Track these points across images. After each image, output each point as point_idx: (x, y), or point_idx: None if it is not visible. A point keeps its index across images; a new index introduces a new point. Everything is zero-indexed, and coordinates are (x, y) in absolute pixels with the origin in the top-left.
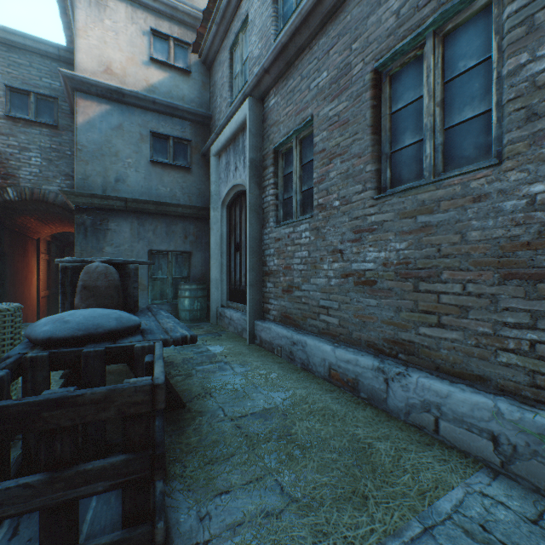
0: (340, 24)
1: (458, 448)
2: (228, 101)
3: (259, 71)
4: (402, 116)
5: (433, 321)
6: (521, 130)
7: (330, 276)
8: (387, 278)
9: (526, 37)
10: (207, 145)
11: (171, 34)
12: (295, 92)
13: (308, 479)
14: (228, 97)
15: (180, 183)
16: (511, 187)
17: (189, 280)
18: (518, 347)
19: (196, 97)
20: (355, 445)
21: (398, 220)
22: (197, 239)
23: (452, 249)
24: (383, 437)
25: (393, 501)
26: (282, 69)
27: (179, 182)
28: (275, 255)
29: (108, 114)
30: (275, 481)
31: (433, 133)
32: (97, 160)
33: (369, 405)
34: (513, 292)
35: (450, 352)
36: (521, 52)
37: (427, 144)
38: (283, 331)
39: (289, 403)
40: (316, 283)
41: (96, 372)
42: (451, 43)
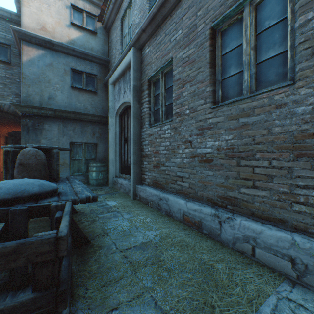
0: (189, 0)
1: (268, 266)
2: (120, 51)
3: (139, 31)
4: (229, 57)
5: (250, 184)
6: (308, 62)
7: (183, 157)
8: (219, 158)
9: (312, 1)
10: (107, 78)
11: (84, 9)
12: (161, 44)
13: (173, 295)
14: (120, 49)
15: (90, 101)
16: (301, 98)
17: (96, 161)
18: (306, 201)
19: (100, 49)
20: (203, 267)
21: (227, 121)
22: (100, 136)
23: (262, 138)
24: (220, 260)
25: (232, 308)
26: (153, 29)
27: (89, 100)
28: (149, 144)
29: (43, 56)
30: (150, 297)
31: (249, 66)
32: (36, 85)
33: (209, 238)
34: (303, 165)
35: (261, 204)
36: (308, 11)
37: (245, 73)
38: (154, 191)
39: (158, 238)
40: (174, 162)
41: (21, 224)
42: (260, 9)
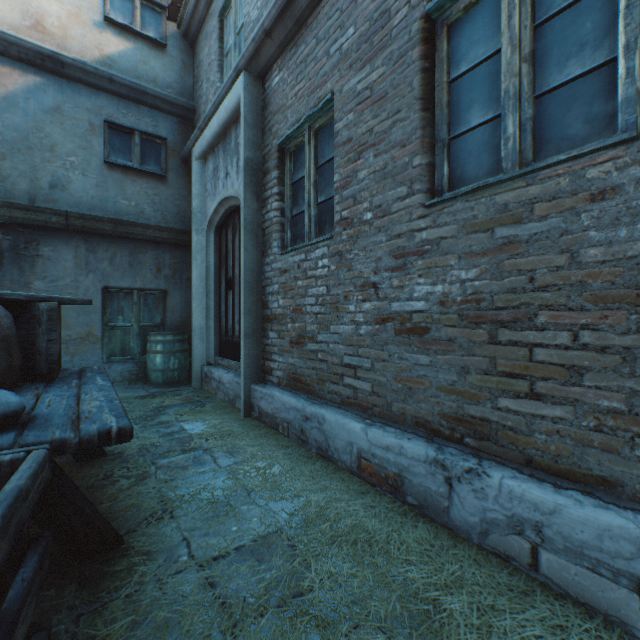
0: None
1: (574, 597)
2: (217, 86)
3: (257, 34)
4: (466, 84)
5: (522, 389)
6: None
7: (359, 321)
8: (446, 324)
9: None
10: (188, 145)
11: None
12: (309, 62)
13: None
14: (217, 80)
15: (151, 196)
16: None
17: (164, 329)
18: None
19: (174, 81)
20: (412, 608)
21: (463, 236)
22: (175, 273)
23: (555, 276)
24: (454, 583)
25: None
26: (289, 30)
27: (149, 195)
28: (280, 292)
29: (38, 89)
30: None
31: (519, 102)
32: (20, 154)
33: (421, 517)
34: None
35: (552, 437)
36: None
37: (508, 119)
38: (292, 400)
39: (299, 521)
40: (338, 332)
41: None
42: None
